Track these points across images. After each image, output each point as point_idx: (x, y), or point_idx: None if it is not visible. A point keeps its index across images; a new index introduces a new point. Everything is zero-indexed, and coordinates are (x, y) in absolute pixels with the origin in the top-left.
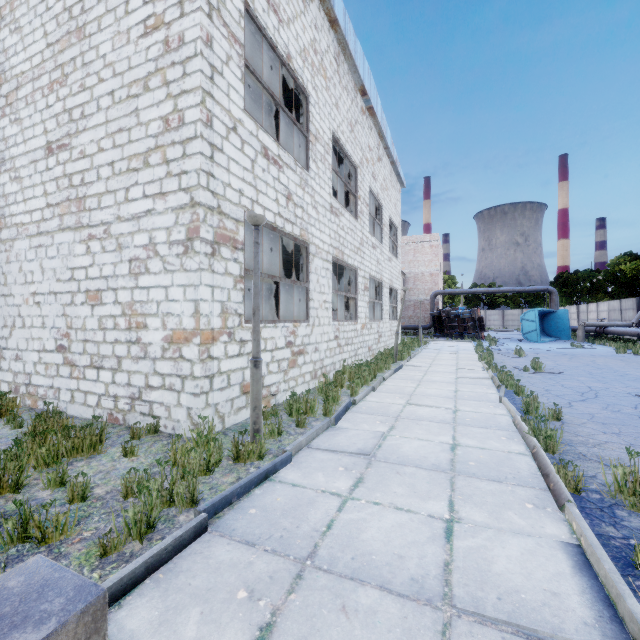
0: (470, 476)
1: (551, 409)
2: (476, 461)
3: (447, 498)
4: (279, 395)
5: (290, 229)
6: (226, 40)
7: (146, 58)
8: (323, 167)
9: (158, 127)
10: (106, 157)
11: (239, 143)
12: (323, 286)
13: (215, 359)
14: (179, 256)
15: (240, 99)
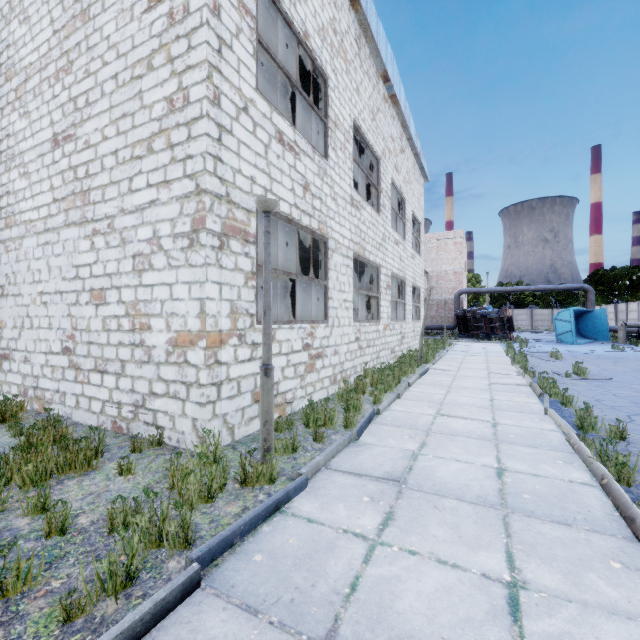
0: (527, 515)
1: (613, 426)
2: (531, 493)
3: (503, 548)
4: (295, 402)
5: (307, 222)
6: (236, 10)
7: (150, 34)
8: (343, 156)
9: (162, 109)
10: (110, 146)
11: (251, 125)
12: (343, 284)
13: (223, 364)
14: (184, 250)
15: (252, 77)
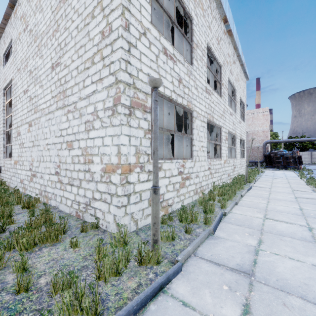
0: None
1: None
2: None
3: None
4: (174, 205)
5: (181, 101)
6: None
7: None
8: (201, 64)
9: (98, 38)
10: (75, 64)
11: (147, 43)
12: (201, 137)
13: (131, 183)
14: (109, 117)
15: (148, 15)
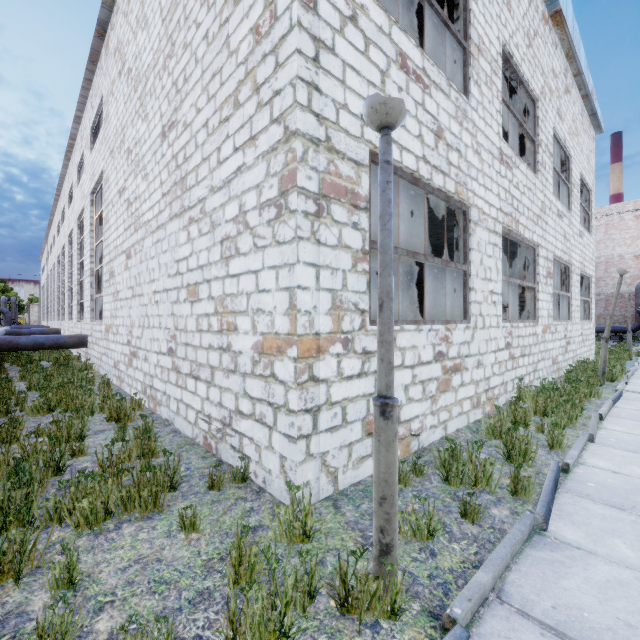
0: None
1: None
2: None
3: None
4: (424, 434)
5: (440, 182)
6: None
7: None
8: (489, 94)
9: (248, 46)
10: (202, 118)
11: (361, 43)
12: (489, 270)
13: (321, 382)
14: (270, 223)
15: None
